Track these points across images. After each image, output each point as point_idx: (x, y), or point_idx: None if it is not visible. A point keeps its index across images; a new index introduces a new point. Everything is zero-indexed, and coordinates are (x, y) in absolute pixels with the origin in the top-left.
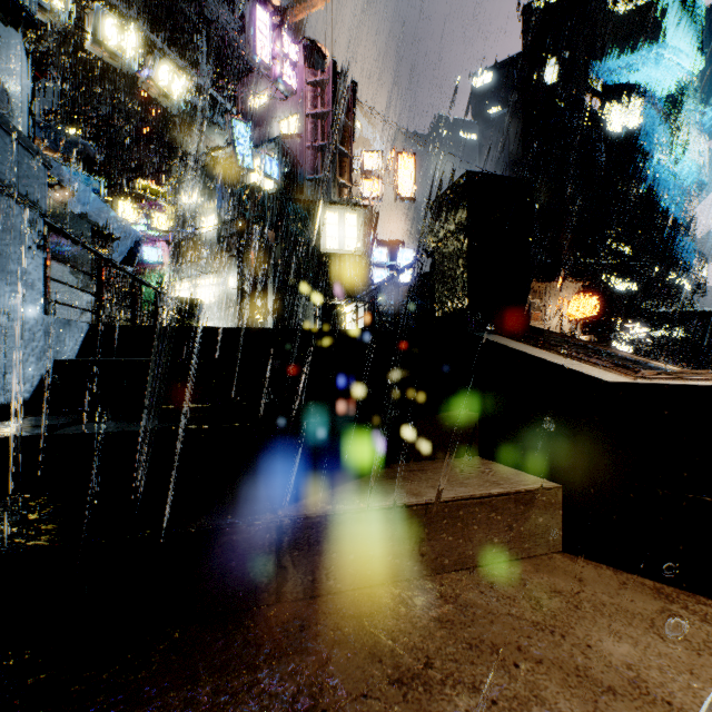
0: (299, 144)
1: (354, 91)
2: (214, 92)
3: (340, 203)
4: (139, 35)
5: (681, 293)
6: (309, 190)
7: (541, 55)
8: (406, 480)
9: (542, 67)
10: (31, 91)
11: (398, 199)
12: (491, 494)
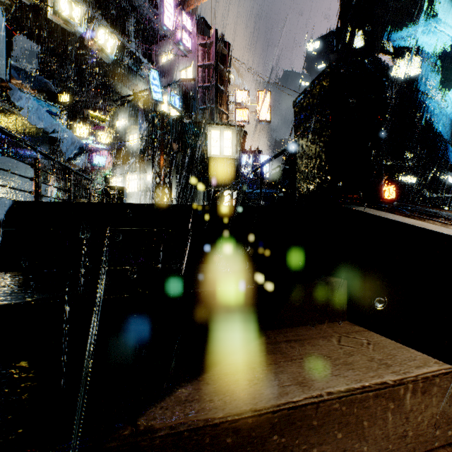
0: (193, 85)
1: (229, 50)
2: (138, 54)
3: (221, 123)
4: (89, 16)
5: (446, 184)
6: (200, 116)
7: (352, 29)
8: (285, 356)
9: (352, 37)
10: (7, 44)
11: (259, 122)
12: (387, 384)
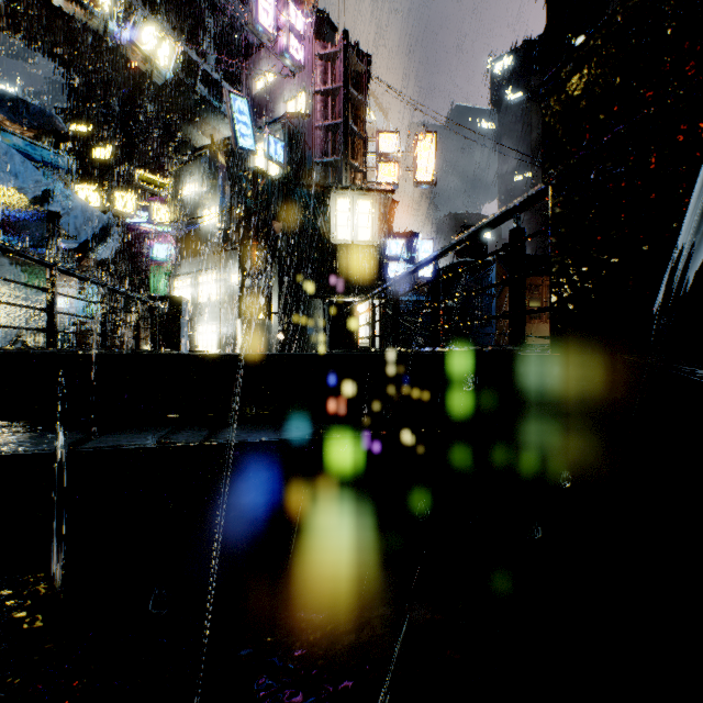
0: (308, 124)
1: (368, 66)
2: (221, 80)
3: (353, 187)
4: None
5: None
6: (319, 175)
7: (567, 34)
8: None
9: (568, 47)
10: None
11: (417, 184)
12: None
